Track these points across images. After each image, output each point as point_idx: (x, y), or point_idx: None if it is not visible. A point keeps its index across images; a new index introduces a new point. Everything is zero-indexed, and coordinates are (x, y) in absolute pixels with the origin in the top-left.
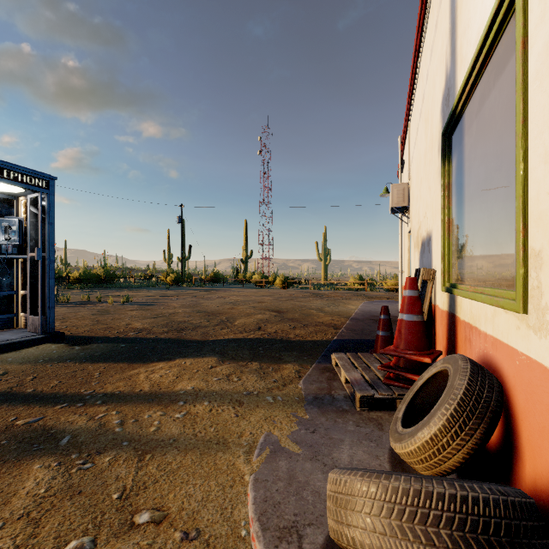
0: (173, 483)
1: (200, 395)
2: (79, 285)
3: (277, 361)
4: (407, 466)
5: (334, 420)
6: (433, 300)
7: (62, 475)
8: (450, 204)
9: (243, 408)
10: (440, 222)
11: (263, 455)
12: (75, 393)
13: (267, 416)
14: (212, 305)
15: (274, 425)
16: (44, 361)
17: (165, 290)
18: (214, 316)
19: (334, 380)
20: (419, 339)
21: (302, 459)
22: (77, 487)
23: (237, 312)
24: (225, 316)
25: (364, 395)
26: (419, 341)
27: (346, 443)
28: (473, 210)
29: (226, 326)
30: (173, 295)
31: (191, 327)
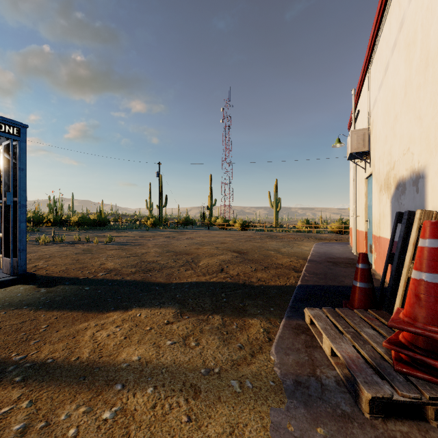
0: None
1: (145, 372)
2: (78, 227)
3: (241, 313)
4: None
5: None
6: None
7: None
8: None
9: (199, 403)
10: None
11: None
12: (2, 358)
13: (232, 424)
14: (180, 245)
15: None
16: (1, 307)
17: (145, 231)
18: (181, 257)
19: (313, 348)
20: None
21: None
22: None
23: (201, 252)
24: (190, 256)
25: (378, 396)
26: None
27: None
28: None
29: (190, 267)
30: (150, 236)
31: (158, 267)
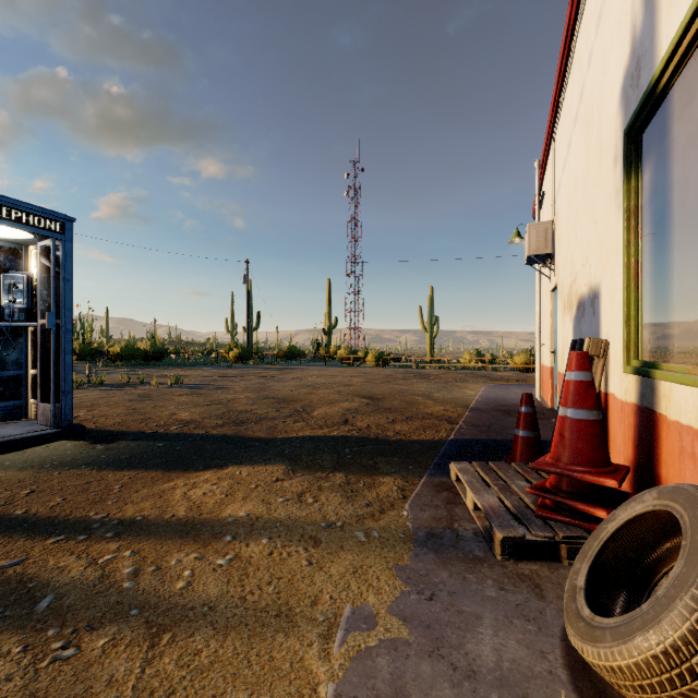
0: (199, 696)
1: (257, 526)
2: (120, 362)
3: (371, 472)
4: (598, 676)
5: (463, 577)
6: (603, 386)
7: (23, 672)
8: (639, 239)
9: (319, 551)
10: (619, 268)
11: (351, 642)
12: (80, 517)
13: (356, 566)
14: (284, 389)
15: (368, 584)
16: (51, 466)
17: (227, 369)
18: (286, 404)
19: (455, 504)
20: (595, 448)
21: (415, 653)
22: (42, 697)
23: (316, 399)
24: (300, 403)
25: (509, 535)
26: (596, 452)
27: (487, 624)
28: (696, 241)
29: (300, 418)
30: (236, 375)
31: (254, 419)
